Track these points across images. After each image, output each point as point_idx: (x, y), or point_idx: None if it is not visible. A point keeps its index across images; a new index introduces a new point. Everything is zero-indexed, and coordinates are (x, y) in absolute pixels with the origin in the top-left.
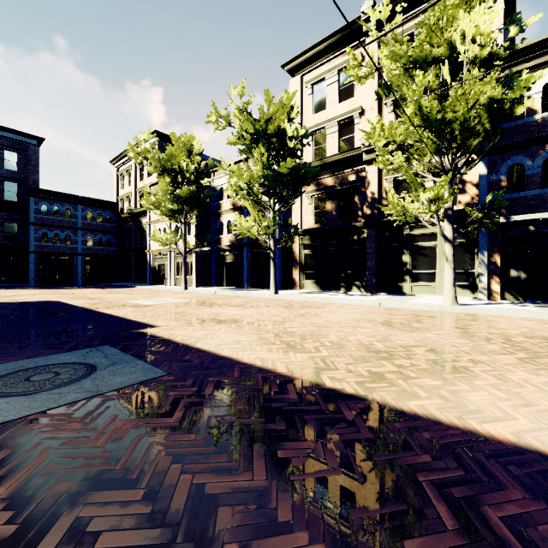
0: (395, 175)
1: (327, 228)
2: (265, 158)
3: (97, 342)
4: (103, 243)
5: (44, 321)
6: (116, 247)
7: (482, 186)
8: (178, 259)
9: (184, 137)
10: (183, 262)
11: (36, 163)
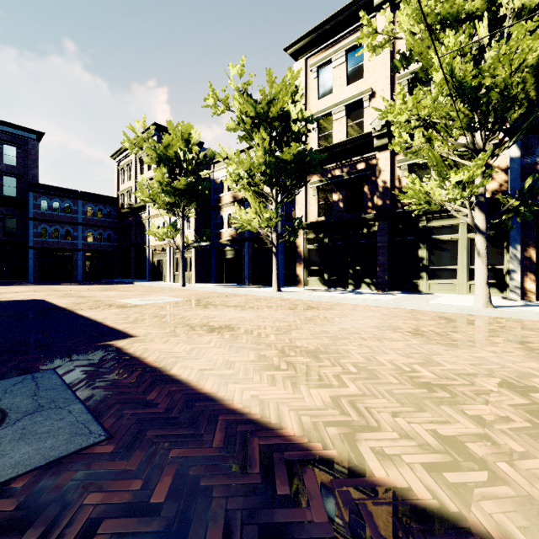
0: (409, 161)
1: (334, 220)
2: (266, 143)
3: (43, 362)
4: (103, 239)
5: (5, 327)
6: (116, 243)
7: (514, 170)
8: (177, 255)
9: (181, 125)
10: (181, 257)
11: (35, 157)
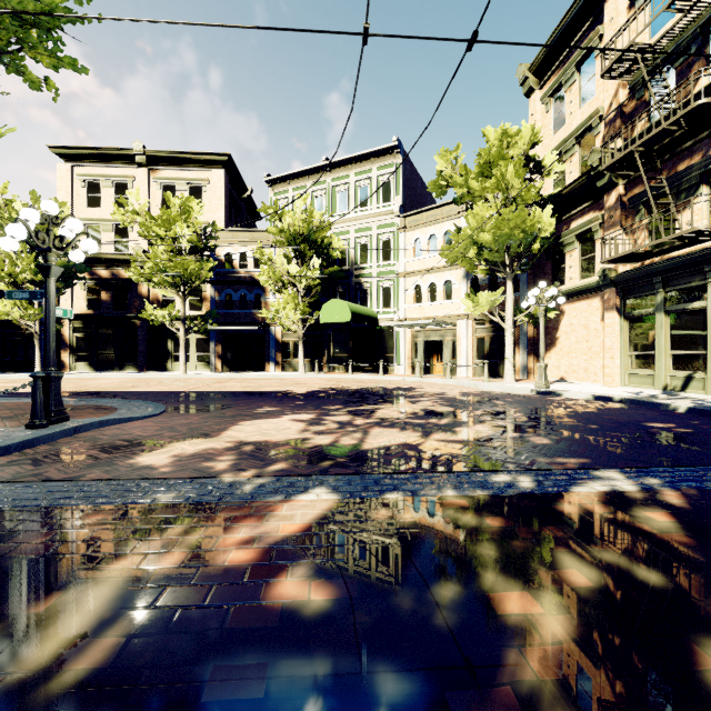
0: None
1: (102, 315)
2: (33, 257)
3: None
4: None
5: None
6: None
7: (213, 303)
8: None
9: None
10: None
11: None
